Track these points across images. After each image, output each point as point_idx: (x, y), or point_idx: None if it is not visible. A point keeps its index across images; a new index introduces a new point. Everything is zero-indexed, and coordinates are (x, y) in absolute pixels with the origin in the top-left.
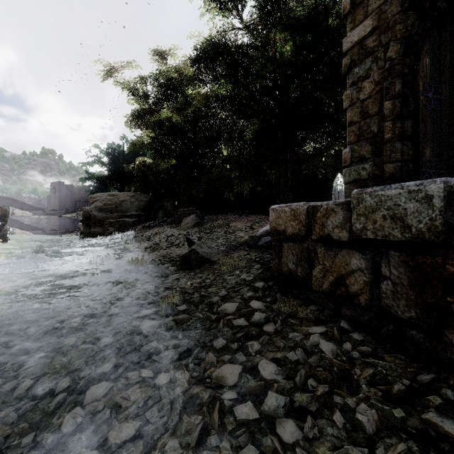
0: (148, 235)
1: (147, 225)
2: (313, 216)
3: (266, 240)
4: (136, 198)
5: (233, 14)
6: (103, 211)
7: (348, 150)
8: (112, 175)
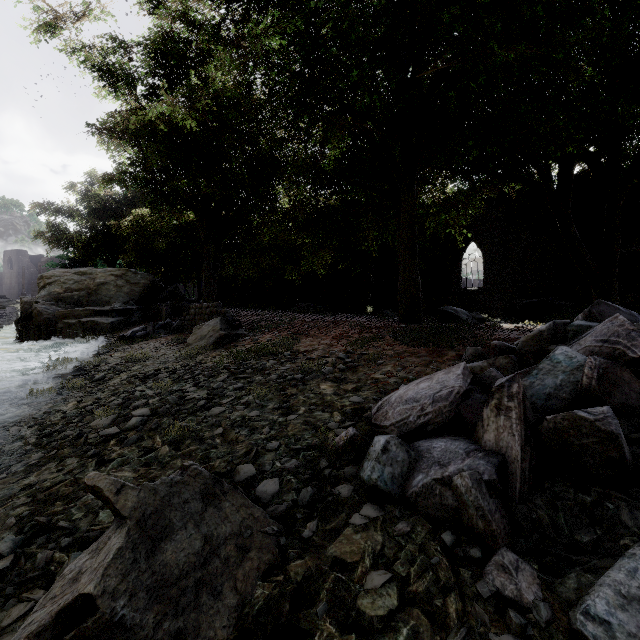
0: (105, 369)
1: (129, 335)
2: None
3: (445, 472)
4: (127, 280)
5: None
6: (61, 303)
7: None
8: (93, 239)
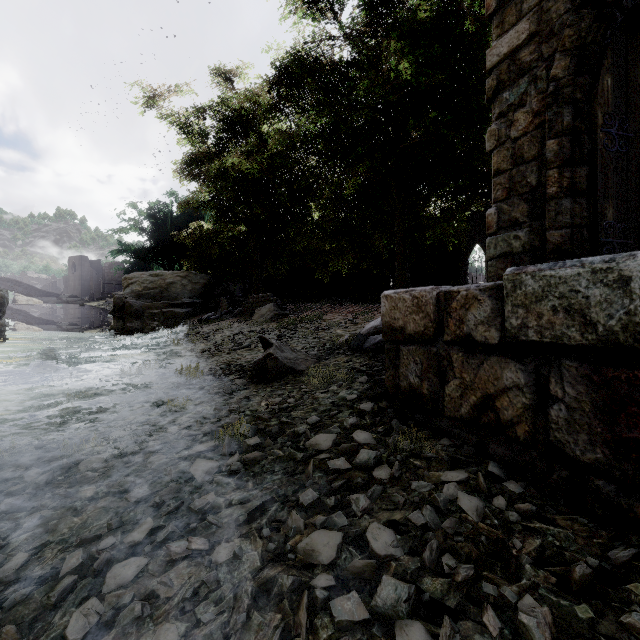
0: (206, 333)
1: (205, 318)
2: (445, 306)
3: (375, 340)
4: (190, 280)
5: (328, 17)
6: (142, 298)
7: (494, 210)
8: (156, 247)
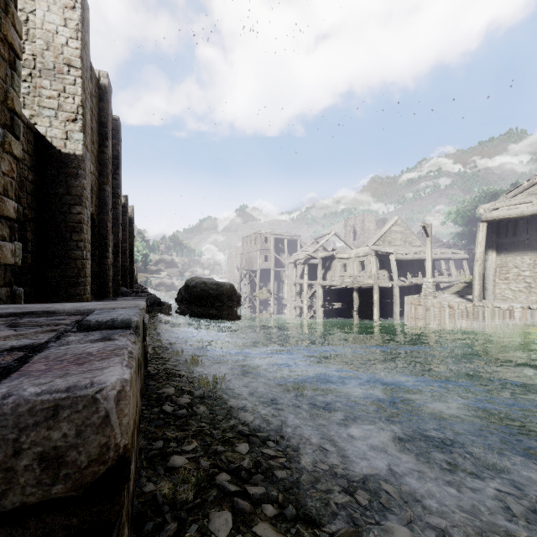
0: None
1: None
2: None
3: None
4: None
5: None
6: None
7: None
8: None
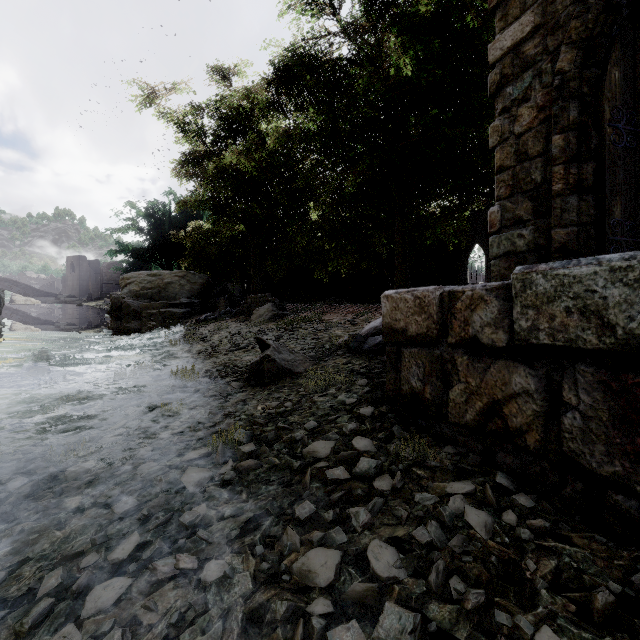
0: (204, 333)
1: (203, 319)
2: (449, 307)
3: (375, 341)
4: (188, 280)
5: (327, 13)
6: (140, 298)
7: (497, 208)
8: (154, 246)
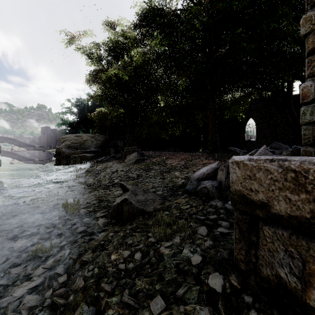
0: (97, 170)
1: (100, 160)
2: None
3: (206, 186)
4: (95, 138)
5: None
6: (70, 148)
7: (310, 82)
8: (79, 121)
